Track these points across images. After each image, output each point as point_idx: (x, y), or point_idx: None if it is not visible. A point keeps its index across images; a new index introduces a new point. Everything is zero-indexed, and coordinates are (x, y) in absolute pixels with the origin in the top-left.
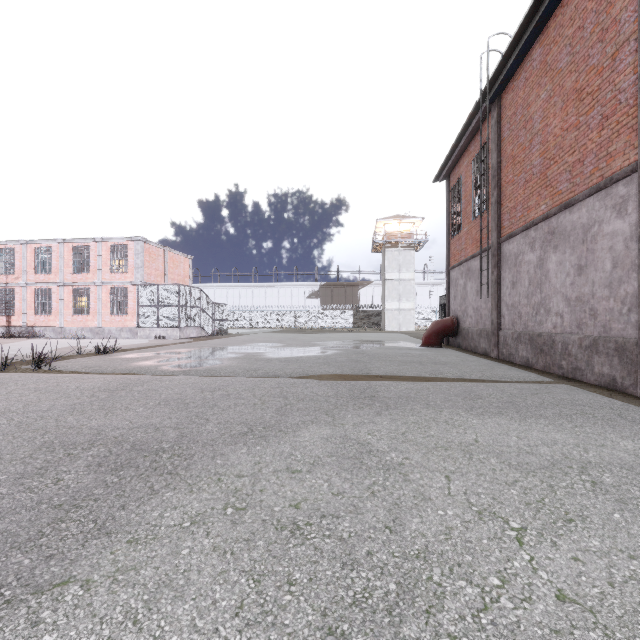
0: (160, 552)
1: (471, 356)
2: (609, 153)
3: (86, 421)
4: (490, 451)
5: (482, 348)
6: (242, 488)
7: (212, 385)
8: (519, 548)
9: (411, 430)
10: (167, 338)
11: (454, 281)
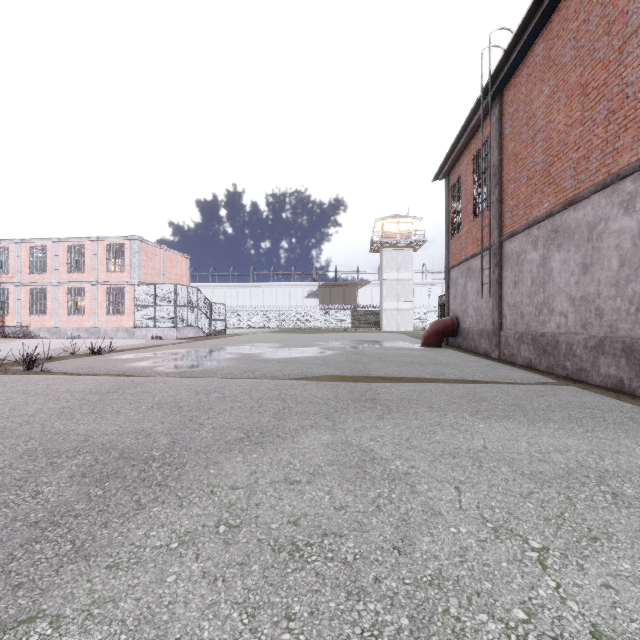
0: (143, 579)
1: (472, 356)
2: (616, 149)
3: (74, 426)
4: (500, 459)
5: (483, 348)
6: (236, 502)
7: (208, 387)
8: (543, 573)
9: (415, 435)
10: (164, 338)
11: (454, 281)
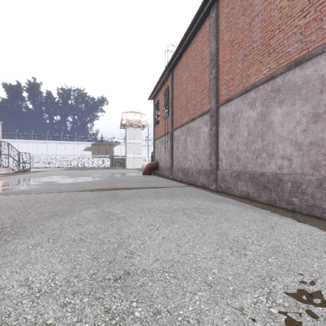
0: (20, 256)
1: (162, 178)
2: (203, 103)
3: None
4: (157, 209)
5: (166, 175)
6: (55, 233)
7: (27, 198)
8: (156, 231)
9: (131, 206)
10: None
11: (156, 145)
